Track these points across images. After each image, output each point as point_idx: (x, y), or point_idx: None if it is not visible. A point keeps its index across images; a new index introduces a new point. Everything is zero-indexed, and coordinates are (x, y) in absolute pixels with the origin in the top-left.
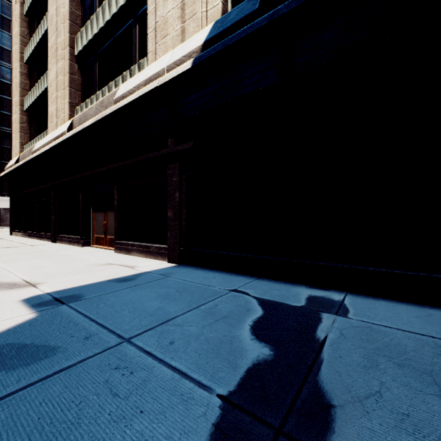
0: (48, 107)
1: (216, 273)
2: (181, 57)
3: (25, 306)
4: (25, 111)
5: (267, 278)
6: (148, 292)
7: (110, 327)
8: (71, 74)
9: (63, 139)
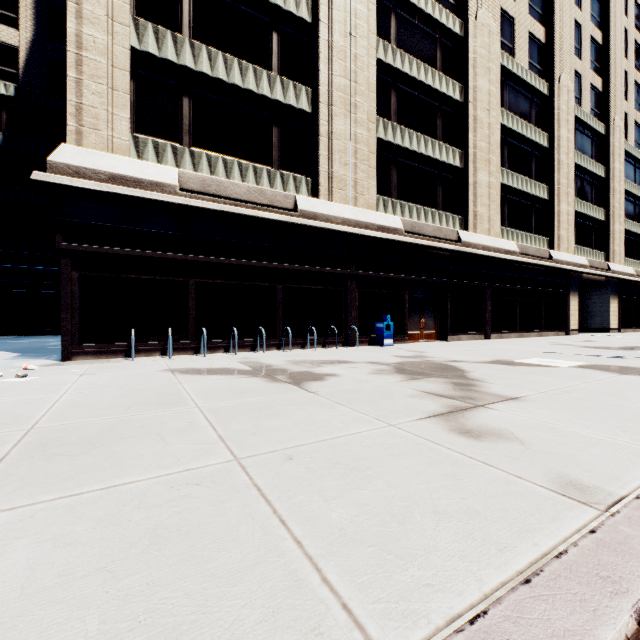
0: None
1: None
2: None
3: None
4: None
5: None
6: None
7: None
8: None
9: None
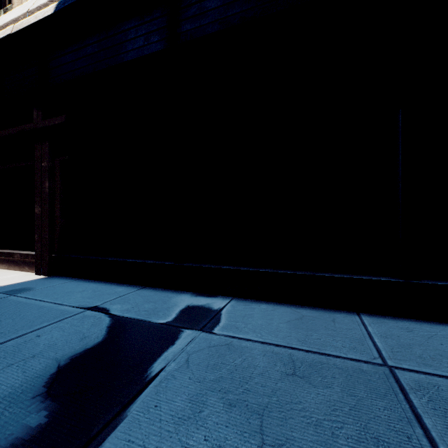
0: None
1: (90, 285)
2: (47, 1)
3: None
4: None
5: (154, 286)
6: None
7: None
8: None
9: None
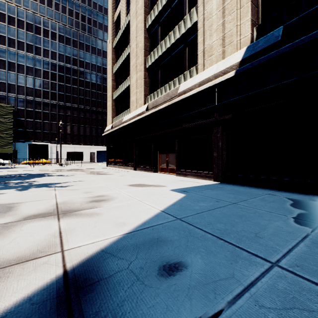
0: (130, 97)
1: (249, 187)
2: (225, 68)
3: (175, 192)
4: (113, 99)
5: (285, 190)
6: (221, 191)
7: (222, 200)
8: (144, 79)
9: (145, 115)
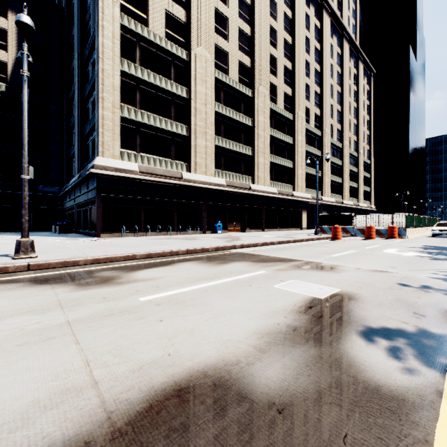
0: None
1: None
2: None
3: None
4: None
5: None
6: None
7: None
8: None
9: None
